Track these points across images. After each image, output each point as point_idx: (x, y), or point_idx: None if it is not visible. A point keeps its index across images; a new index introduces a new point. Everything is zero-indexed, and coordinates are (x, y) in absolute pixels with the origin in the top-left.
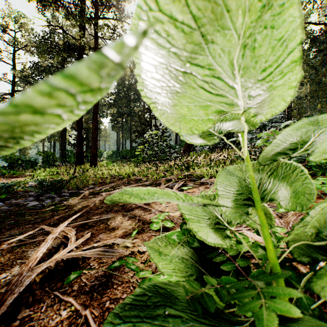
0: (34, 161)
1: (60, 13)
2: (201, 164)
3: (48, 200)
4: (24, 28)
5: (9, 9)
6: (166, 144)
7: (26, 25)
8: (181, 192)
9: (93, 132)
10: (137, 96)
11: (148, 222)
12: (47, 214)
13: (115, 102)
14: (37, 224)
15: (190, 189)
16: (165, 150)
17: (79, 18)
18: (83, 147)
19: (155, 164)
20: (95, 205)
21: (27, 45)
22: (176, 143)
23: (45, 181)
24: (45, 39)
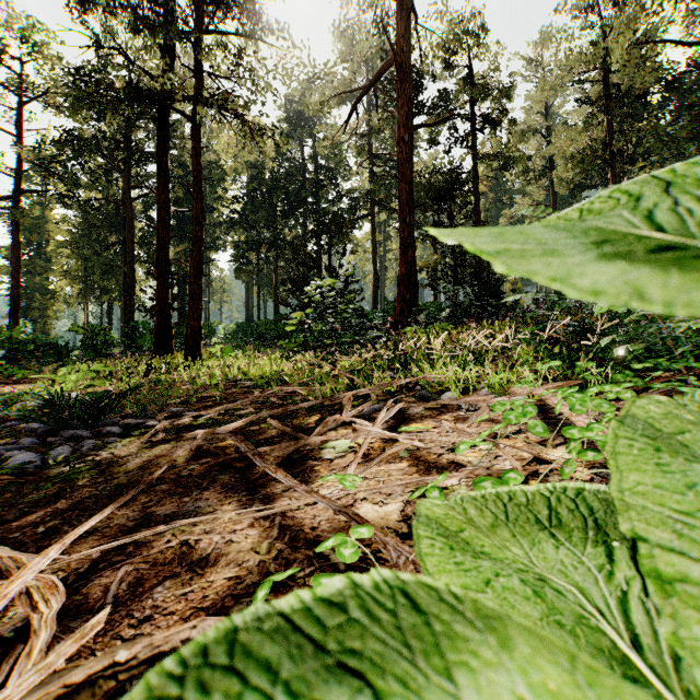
0: (64, 345)
1: (119, 19)
2: (442, 359)
3: (63, 446)
4: (43, 54)
5: (8, 13)
6: (353, 310)
7: (47, 48)
8: (396, 434)
9: (193, 282)
10: (291, 205)
11: (308, 539)
12: (44, 494)
13: (243, 219)
14: (2, 529)
15: (418, 423)
16: (352, 323)
17: (161, 29)
18: (169, 315)
19: (328, 353)
20: (175, 465)
21: (48, 91)
22: (375, 307)
23: (60, 398)
24: (84, 74)
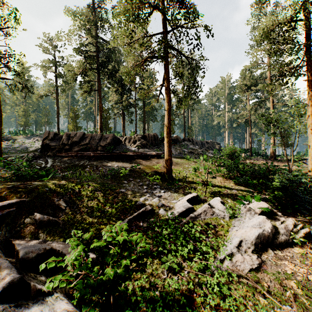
0: None
1: None
2: None
3: None
4: None
5: None
6: None
7: None
8: None
9: None
10: None
11: None
12: None
13: None
14: None
15: None
16: None
17: None
18: None
19: None
20: None
21: None
22: None
23: None
24: None
